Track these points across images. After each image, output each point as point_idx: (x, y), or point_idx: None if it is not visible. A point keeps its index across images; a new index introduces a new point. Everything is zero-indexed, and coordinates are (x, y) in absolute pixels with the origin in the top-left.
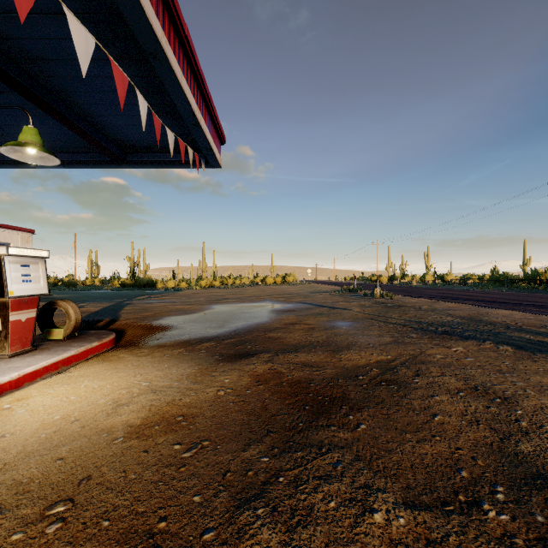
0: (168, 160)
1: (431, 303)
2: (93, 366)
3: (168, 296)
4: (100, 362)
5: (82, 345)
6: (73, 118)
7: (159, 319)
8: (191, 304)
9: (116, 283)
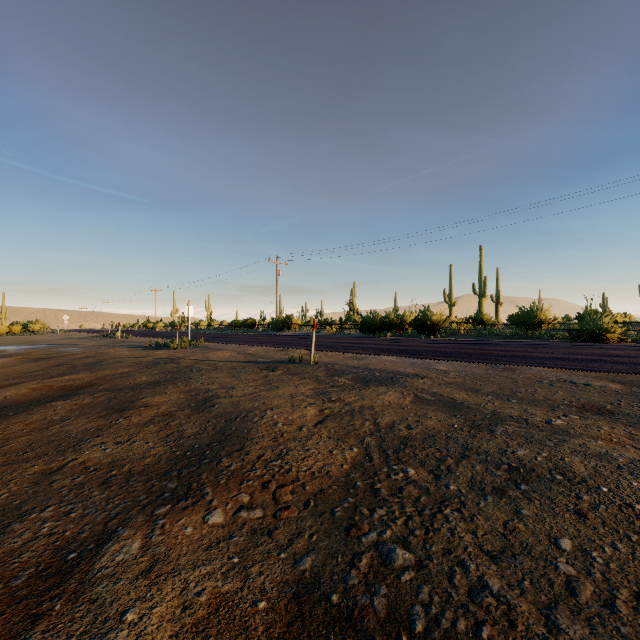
0: None
1: (147, 339)
2: None
3: None
4: None
5: None
6: None
7: None
8: None
9: None
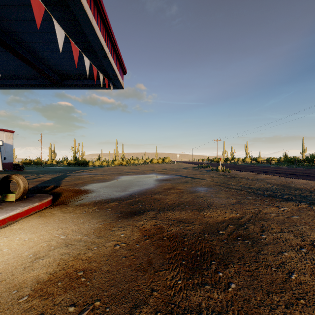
0: (89, 84)
1: (254, 175)
2: (32, 221)
3: (94, 170)
4: (37, 217)
5: (26, 205)
6: (22, 52)
7: (85, 185)
8: (107, 175)
9: (65, 163)
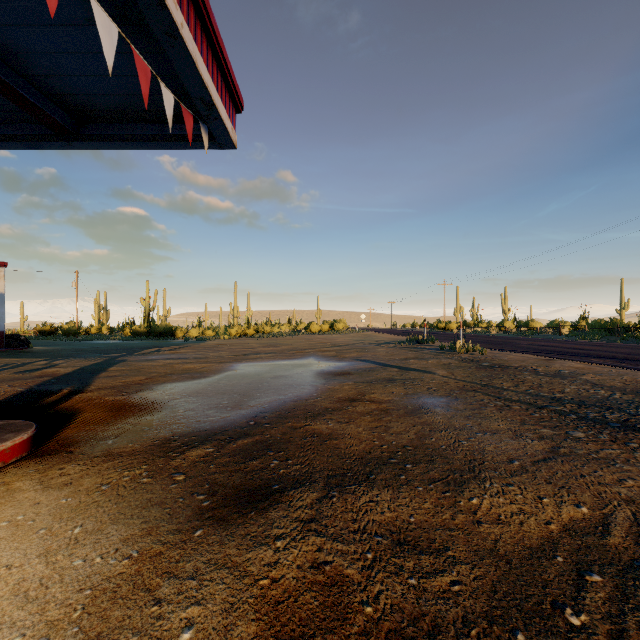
0: (147, 134)
1: (543, 362)
2: None
3: (183, 349)
4: None
5: None
6: None
7: (147, 389)
8: (207, 361)
9: (127, 332)
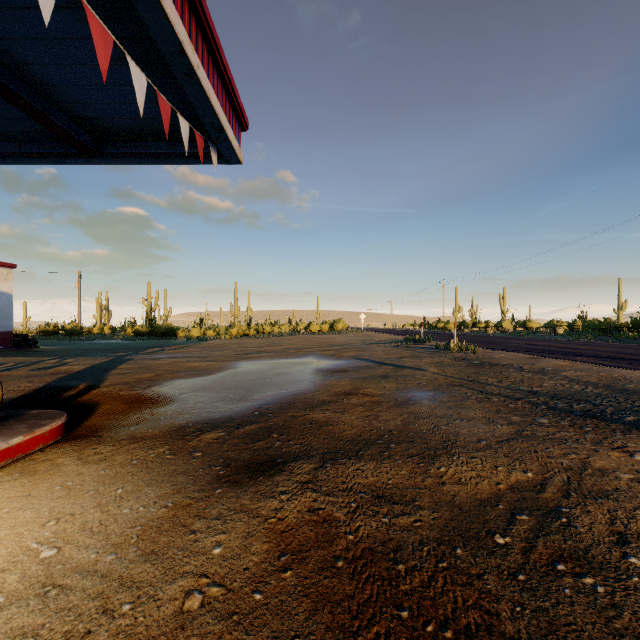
0: (161, 152)
1: (531, 360)
2: None
3: (186, 348)
4: (13, 477)
5: None
6: None
7: (157, 385)
8: (210, 360)
9: (129, 332)
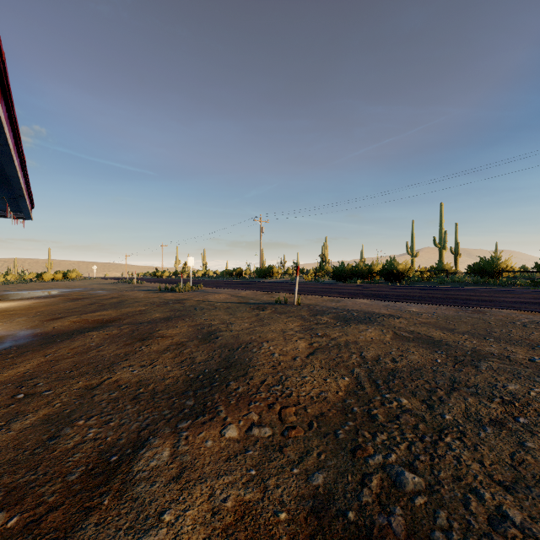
0: None
1: (157, 285)
2: None
3: None
4: None
5: None
6: None
7: None
8: None
9: None
